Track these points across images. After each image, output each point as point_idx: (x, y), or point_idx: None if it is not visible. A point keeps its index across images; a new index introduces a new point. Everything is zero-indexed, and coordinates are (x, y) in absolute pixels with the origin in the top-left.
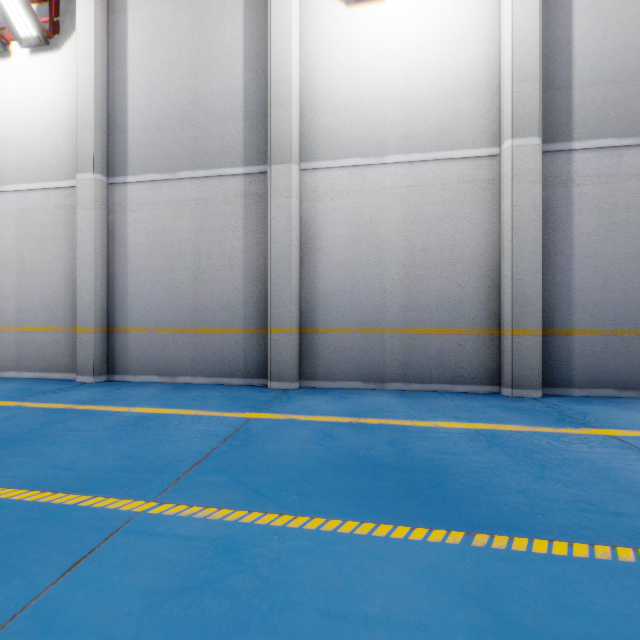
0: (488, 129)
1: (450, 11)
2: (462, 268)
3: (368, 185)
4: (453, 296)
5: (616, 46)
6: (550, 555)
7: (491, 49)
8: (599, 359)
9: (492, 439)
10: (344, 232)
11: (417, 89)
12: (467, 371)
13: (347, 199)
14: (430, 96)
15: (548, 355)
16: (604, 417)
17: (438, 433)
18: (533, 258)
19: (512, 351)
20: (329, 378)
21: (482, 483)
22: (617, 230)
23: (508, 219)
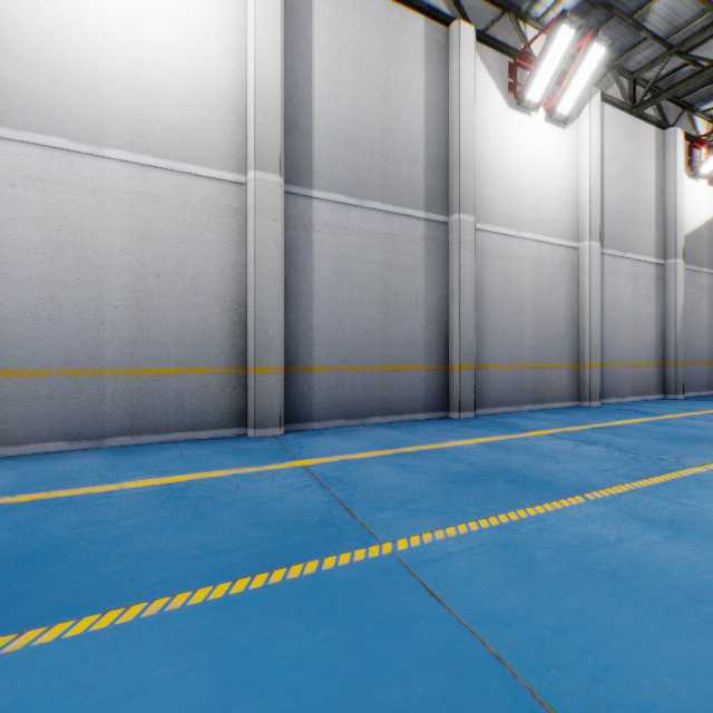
0: (235, 153)
1: (192, 5)
2: (206, 300)
3: (78, 179)
4: (196, 331)
5: (346, 114)
6: (83, 634)
7: (238, 69)
8: (334, 393)
9: (177, 492)
10: (37, 235)
11: (150, 78)
12: (212, 415)
13: (42, 190)
14: (167, 93)
15: (292, 392)
16: (317, 447)
17: (113, 498)
18: (275, 296)
19: (255, 390)
20: (9, 442)
21: (97, 556)
22: (347, 278)
23: (252, 253)
